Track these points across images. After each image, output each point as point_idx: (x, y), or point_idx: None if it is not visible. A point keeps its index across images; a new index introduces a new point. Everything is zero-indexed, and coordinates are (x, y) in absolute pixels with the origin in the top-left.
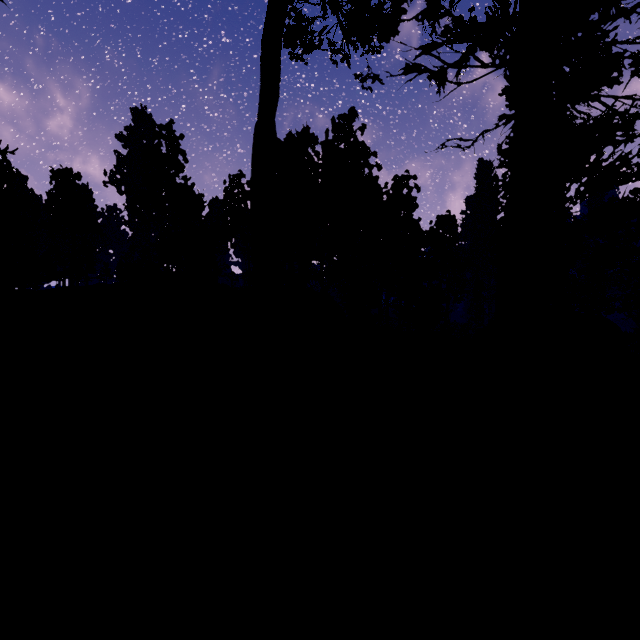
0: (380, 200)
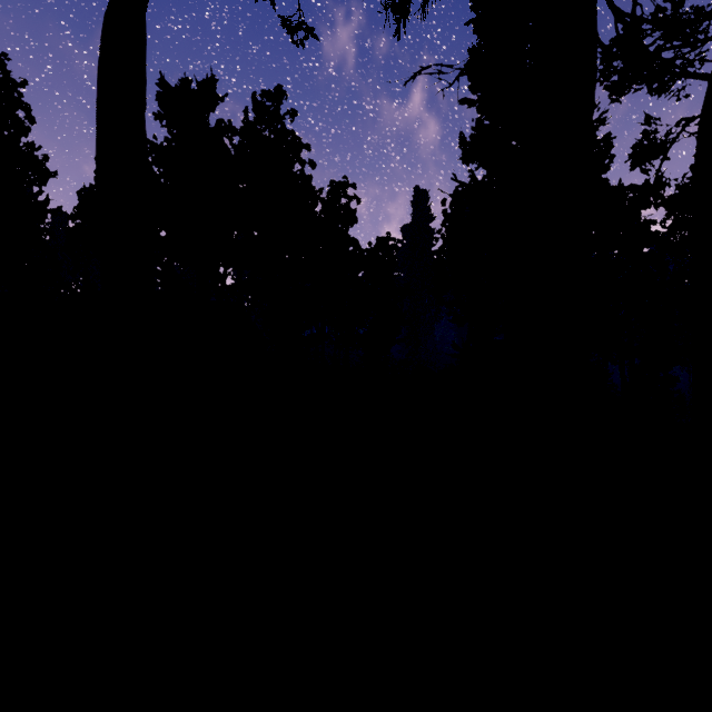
0: (314, 205)
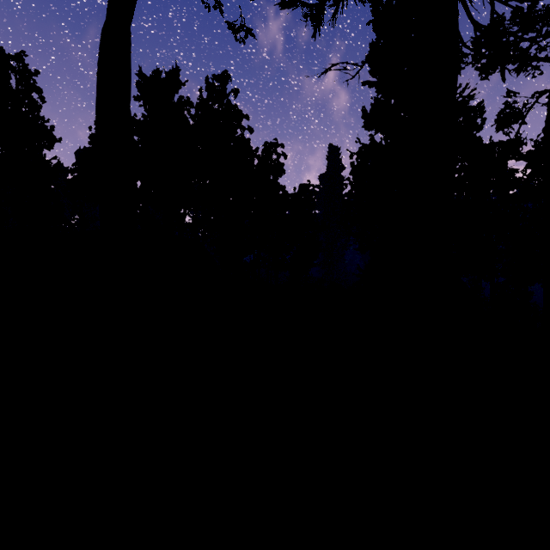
0: (252, 161)
